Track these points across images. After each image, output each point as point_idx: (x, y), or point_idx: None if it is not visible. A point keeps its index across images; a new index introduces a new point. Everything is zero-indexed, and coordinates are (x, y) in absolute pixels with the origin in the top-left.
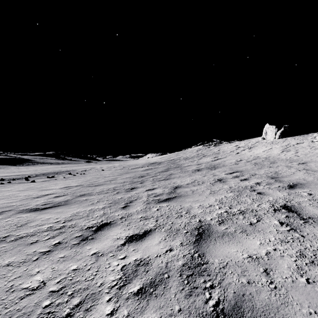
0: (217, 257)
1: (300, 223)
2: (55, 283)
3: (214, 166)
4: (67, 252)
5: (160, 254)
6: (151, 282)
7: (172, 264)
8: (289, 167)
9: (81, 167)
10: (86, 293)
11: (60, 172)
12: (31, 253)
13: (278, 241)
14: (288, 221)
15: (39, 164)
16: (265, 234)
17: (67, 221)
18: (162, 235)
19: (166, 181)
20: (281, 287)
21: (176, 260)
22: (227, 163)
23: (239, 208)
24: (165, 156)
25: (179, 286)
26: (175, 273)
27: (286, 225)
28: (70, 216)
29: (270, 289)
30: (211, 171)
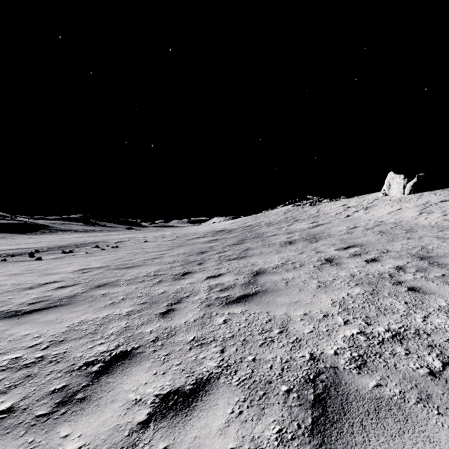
0: None
1: None
2: None
3: (314, 236)
4: (13, 445)
5: None
6: None
7: None
8: (442, 238)
9: (116, 237)
10: None
11: (84, 244)
12: None
13: None
14: None
15: (59, 232)
16: None
17: (53, 344)
18: (234, 397)
19: (239, 261)
20: None
21: None
22: (334, 231)
23: (387, 324)
24: (237, 220)
25: None
26: None
27: None
28: (64, 333)
29: None
30: (311, 245)
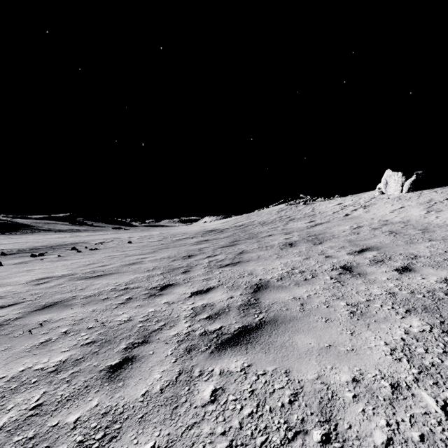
0: None
1: None
2: None
3: (316, 236)
4: None
5: None
6: None
7: None
8: None
9: (99, 237)
10: None
11: (61, 246)
12: None
13: None
14: None
15: (41, 232)
16: None
17: None
18: None
19: (234, 269)
20: None
21: None
22: (336, 231)
23: None
24: (229, 219)
25: None
26: None
27: None
28: None
29: None
30: (316, 247)
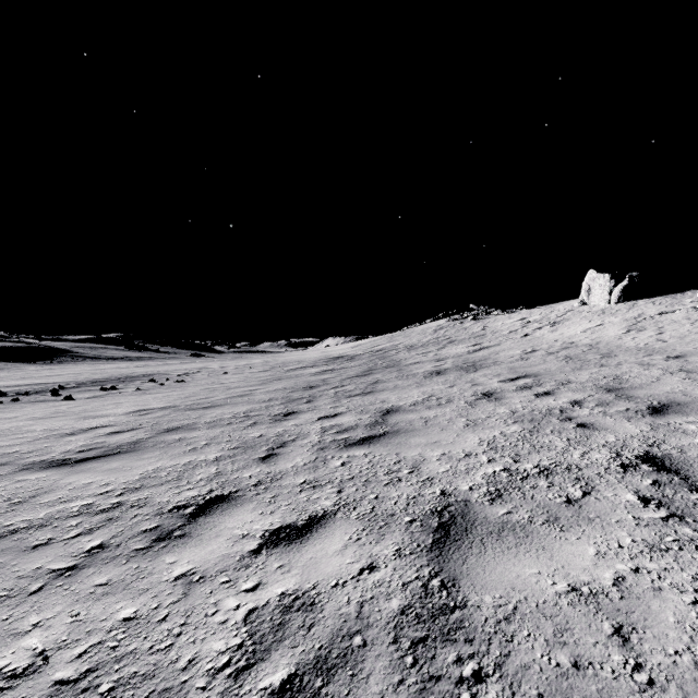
0: (489, 588)
1: (692, 501)
2: (74, 658)
3: (474, 363)
4: (118, 570)
5: (344, 579)
6: (319, 660)
7: (374, 606)
8: (646, 365)
9: (178, 367)
10: (148, 688)
11: (132, 378)
12: (29, 572)
13: (643, 548)
14: (660, 494)
15: (87, 361)
16: (607, 528)
17: (129, 491)
18: (352, 528)
19: (364, 398)
20: (667, 681)
21: (385, 597)
22: (503, 357)
23: (538, 461)
24: (364, 342)
25: (390, 672)
26: (381, 632)
27: (657, 506)
28: (139, 480)
29: (636, 688)
30: (467, 375)
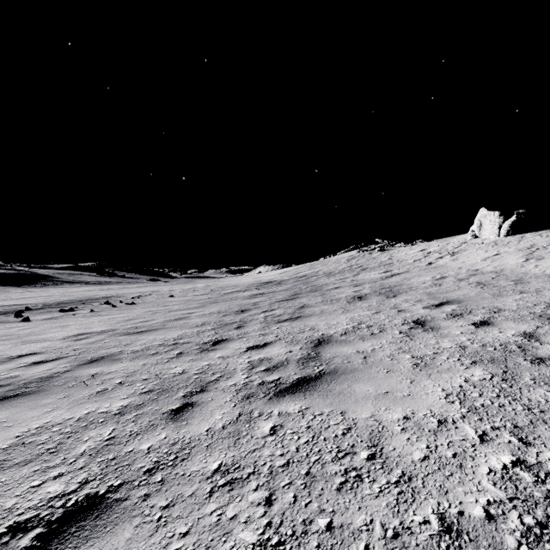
0: None
1: None
2: None
3: (390, 289)
4: None
5: None
6: None
7: None
8: None
9: (134, 290)
10: None
11: (92, 300)
12: None
13: None
14: None
15: (65, 285)
16: None
17: None
18: None
19: (293, 324)
20: None
21: None
22: (415, 282)
23: None
24: (289, 269)
25: None
26: None
27: None
28: (5, 450)
29: None
30: (389, 301)
